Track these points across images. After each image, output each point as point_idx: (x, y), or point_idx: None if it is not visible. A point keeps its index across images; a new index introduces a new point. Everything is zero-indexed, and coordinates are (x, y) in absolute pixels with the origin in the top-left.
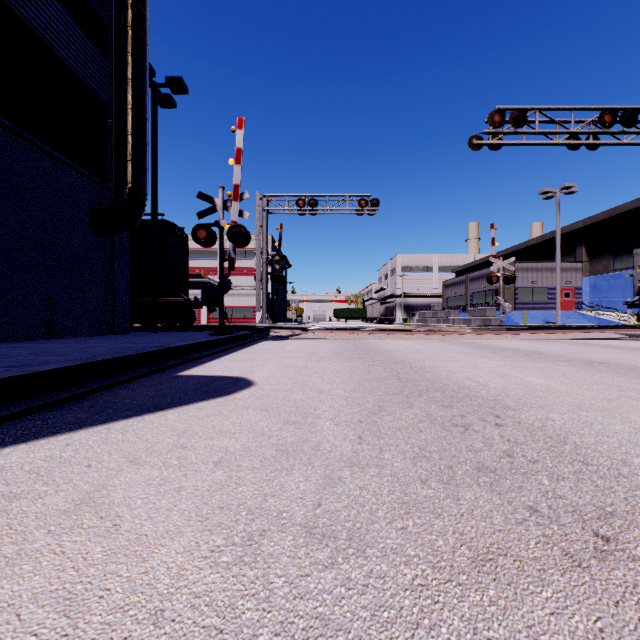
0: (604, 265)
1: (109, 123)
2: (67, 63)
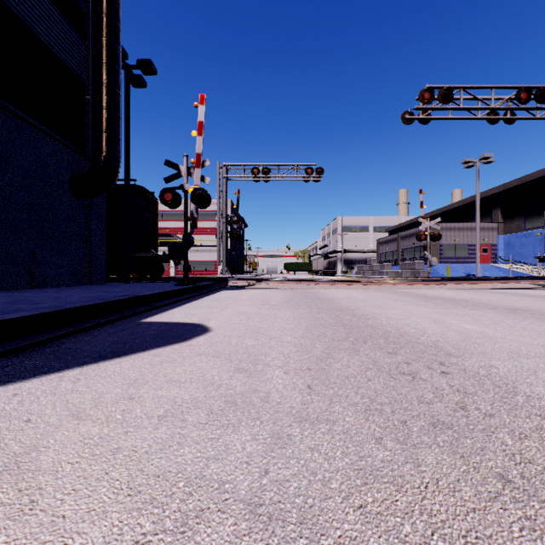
0: (517, 225)
1: (87, 99)
2: (49, 45)
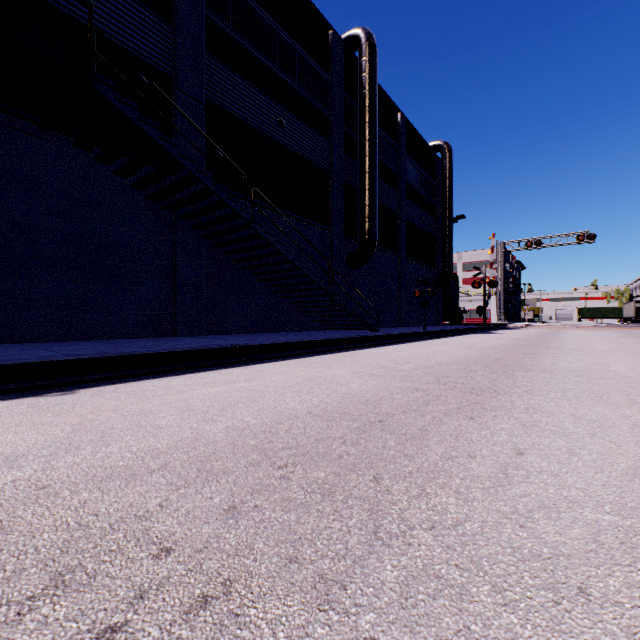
0: None
1: (437, 244)
2: (429, 233)
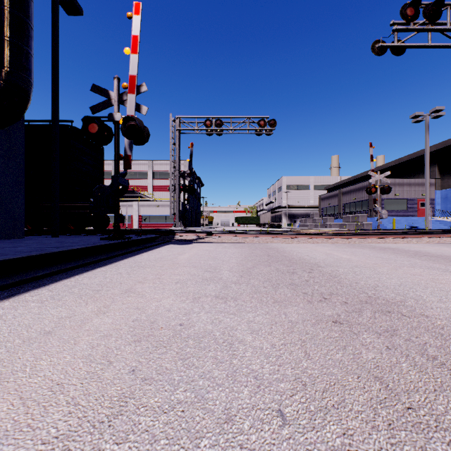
0: None
1: None
2: None
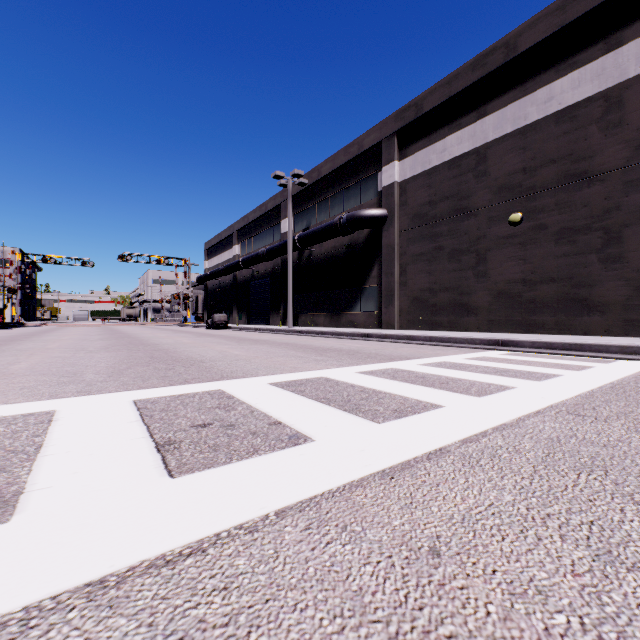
0: None
1: None
2: None
